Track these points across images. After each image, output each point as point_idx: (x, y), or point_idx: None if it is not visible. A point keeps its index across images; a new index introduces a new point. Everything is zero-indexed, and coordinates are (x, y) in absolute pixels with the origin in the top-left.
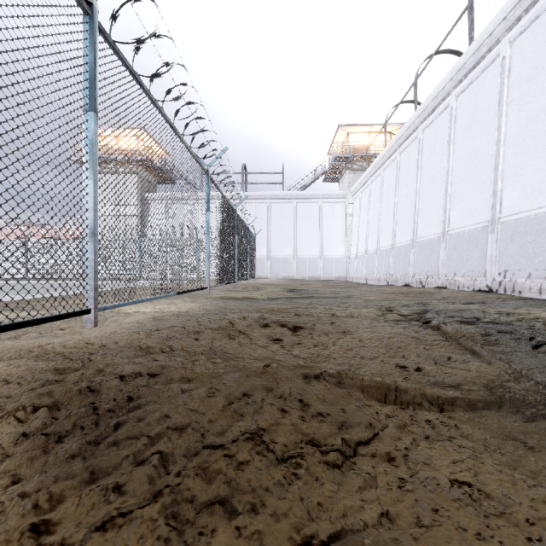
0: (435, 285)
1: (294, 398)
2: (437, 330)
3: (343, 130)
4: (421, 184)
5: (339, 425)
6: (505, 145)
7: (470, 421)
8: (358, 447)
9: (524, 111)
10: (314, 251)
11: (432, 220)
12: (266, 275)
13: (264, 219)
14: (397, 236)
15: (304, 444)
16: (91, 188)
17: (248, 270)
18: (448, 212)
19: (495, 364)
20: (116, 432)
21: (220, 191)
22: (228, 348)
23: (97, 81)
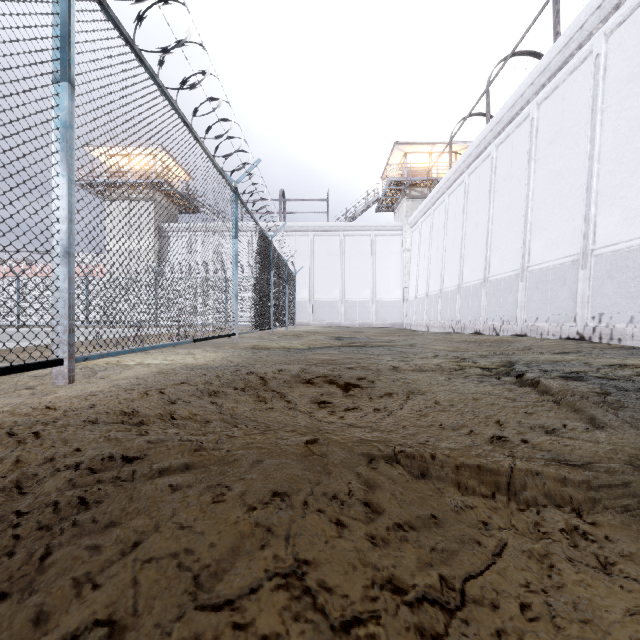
0: (512, 332)
1: (357, 500)
2: (537, 387)
3: (399, 150)
4: (494, 212)
5: (430, 545)
6: (600, 161)
7: (625, 527)
8: (467, 586)
9: (623, 119)
10: (365, 293)
11: (508, 254)
12: (308, 322)
13: (306, 255)
14: (465, 275)
15: (378, 590)
16: (64, 190)
17: (287, 314)
18: (528, 245)
19: (631, 435)
20: (40, 575)
21: (252, 215)
22: (256, 413)
23: (73, 40)
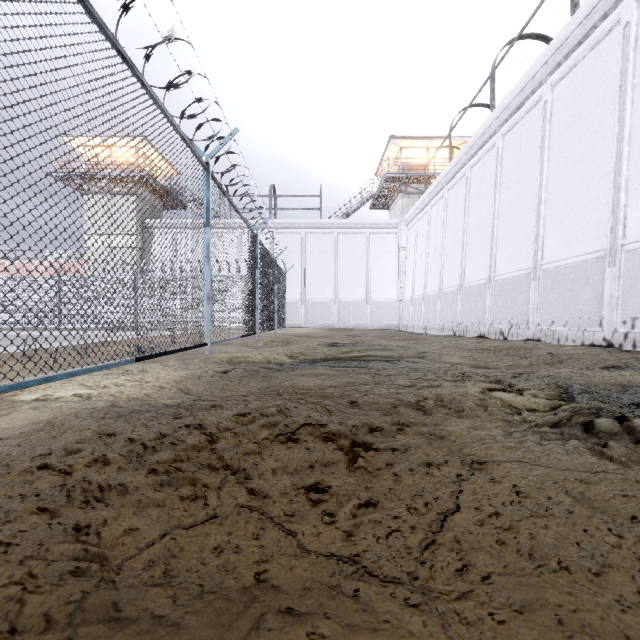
0: (523, 337)
1: None
2: None
3: (395, 144)
4: (500, 206)
5: None
6: (630, 144)
7: None
8: None
9: None
10: (359, 293)
11: (517, 251)
12: (300, 324)
13: (298, 253)
14: (466, 274)
15: None
16: None
17: (276, 316)
18: (541, 240)
19: None
20: None
21: (231, 202)
22: (173, 547)
23: None
